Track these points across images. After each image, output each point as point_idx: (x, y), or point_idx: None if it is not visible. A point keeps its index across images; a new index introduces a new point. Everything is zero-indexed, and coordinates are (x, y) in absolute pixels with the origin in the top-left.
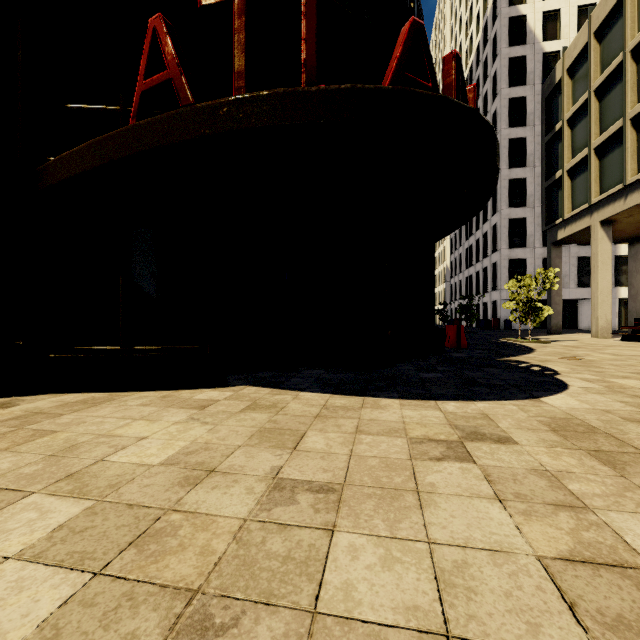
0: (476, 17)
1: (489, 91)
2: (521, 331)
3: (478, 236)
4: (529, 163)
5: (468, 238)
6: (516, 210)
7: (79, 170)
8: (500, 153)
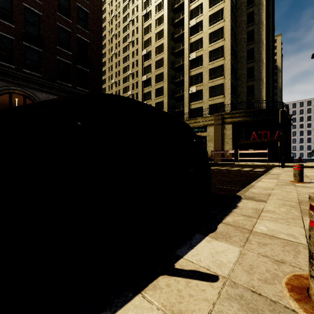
0: None
1: None
2: None
3: None
4: None
5: None
6: None
7: (244, 143)
8: None
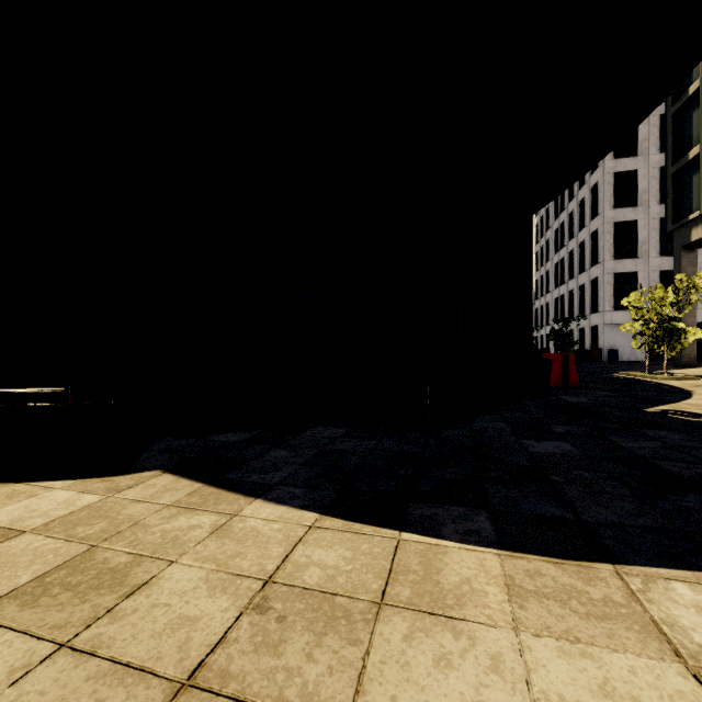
0: None
1: None
2: (633, 363)
3: (572, 247)
4: (642, 151)
5: (558, 250)
6: (624, 211)
7: None
8: None
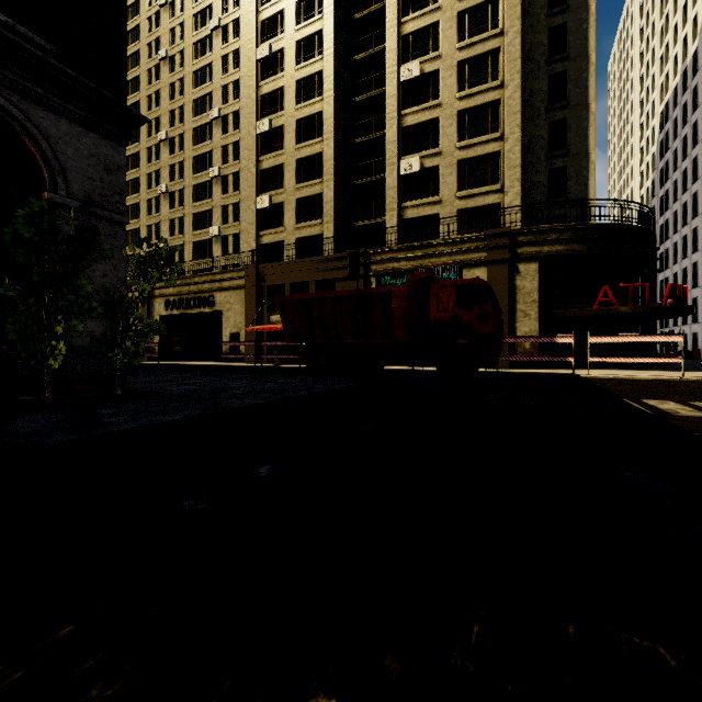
0: (673, 58)
1: (689, 136)
2: None
3: (676, 270)
4: None
5: (663, 270)
6: None
7: (574, 315)
8: (701, 198)
